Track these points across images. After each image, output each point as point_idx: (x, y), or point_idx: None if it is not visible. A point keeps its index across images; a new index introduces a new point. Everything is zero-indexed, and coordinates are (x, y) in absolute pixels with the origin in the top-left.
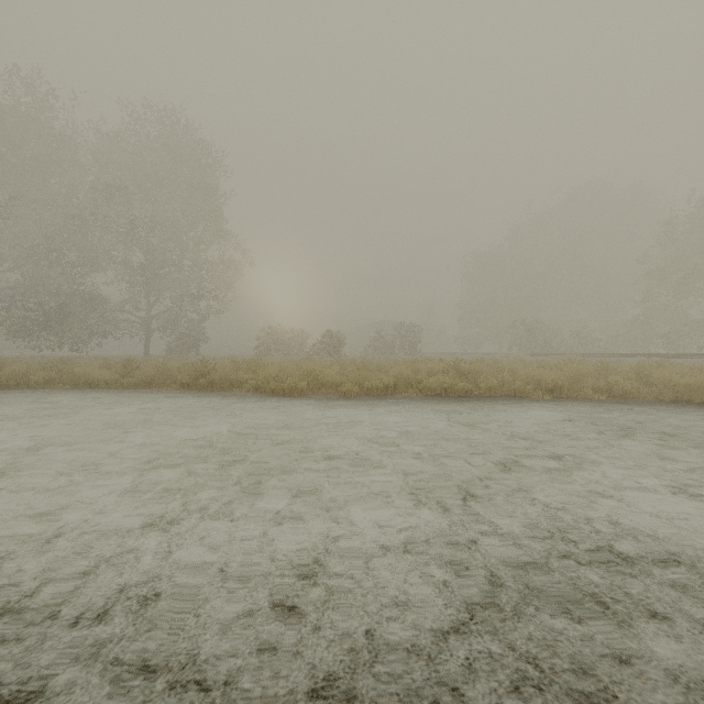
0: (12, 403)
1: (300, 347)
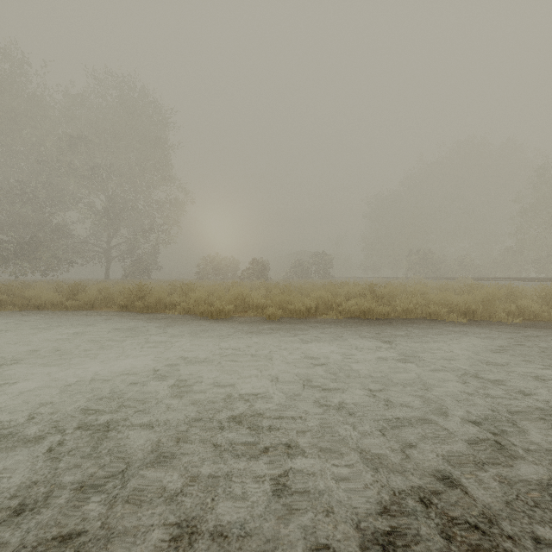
0: None
1: (234, 272)
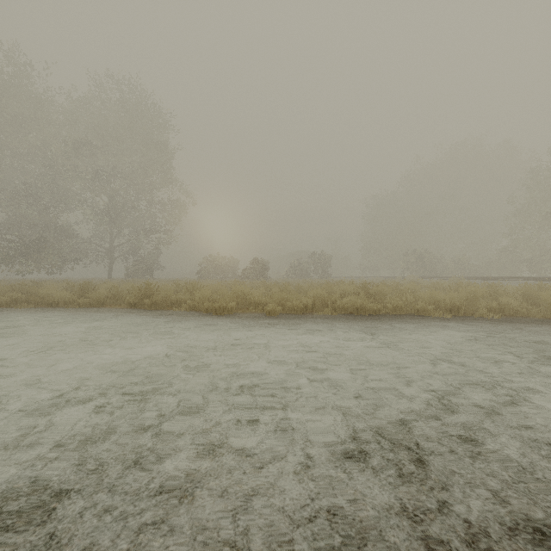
0: None
1: (234, 271)
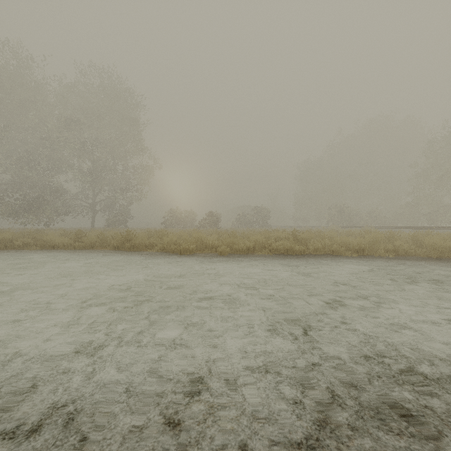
0: (0, 259)
1: (192, 222)
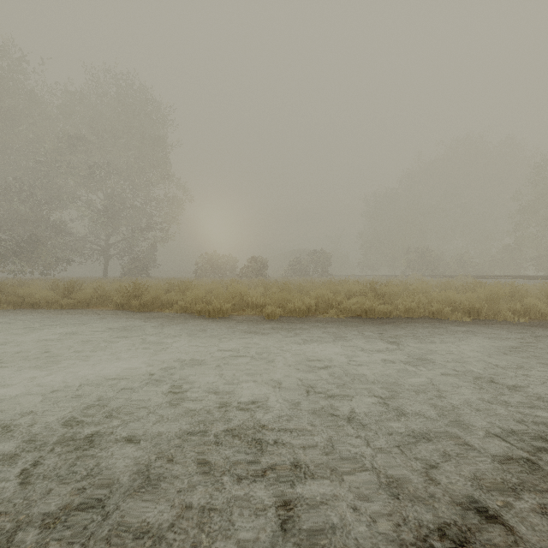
0: None
1: (232, 270)
